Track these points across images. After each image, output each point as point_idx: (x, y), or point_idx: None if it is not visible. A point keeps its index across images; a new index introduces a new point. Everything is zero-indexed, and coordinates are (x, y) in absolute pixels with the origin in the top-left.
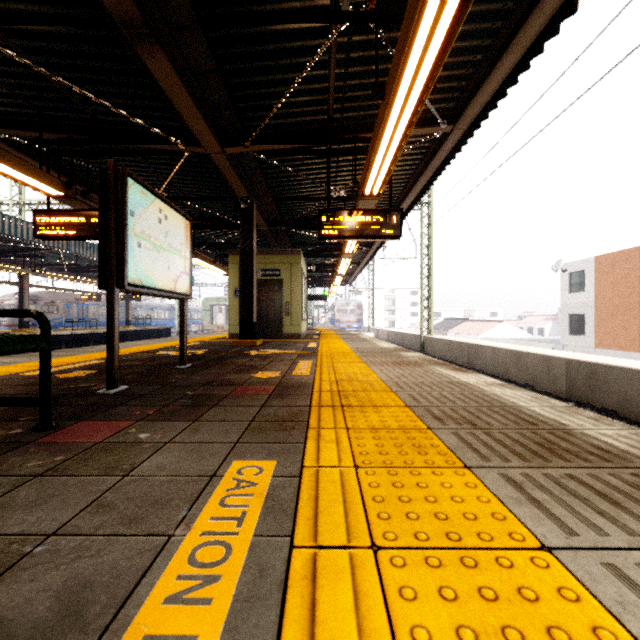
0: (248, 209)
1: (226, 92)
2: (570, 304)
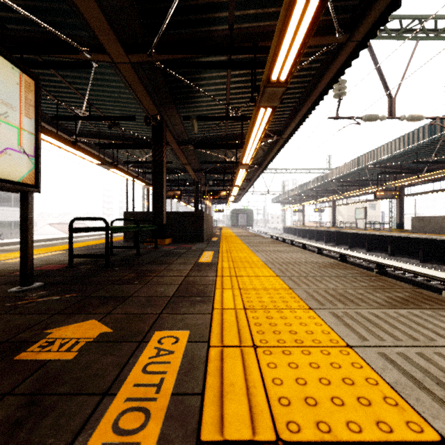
0: None
1: None
2: None
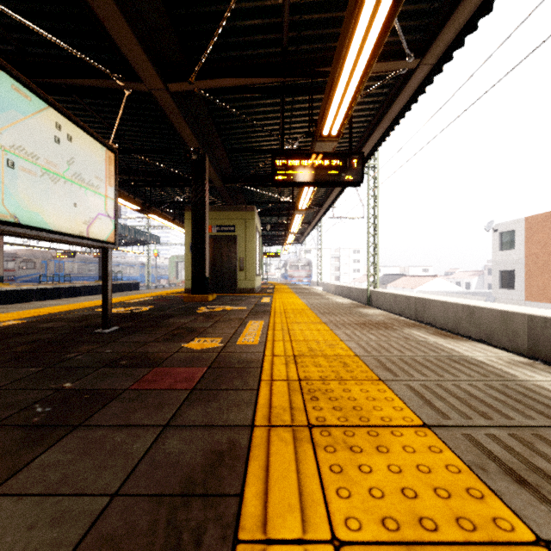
0: (200, 161)
1: (163, 7)
2: (501, 261)
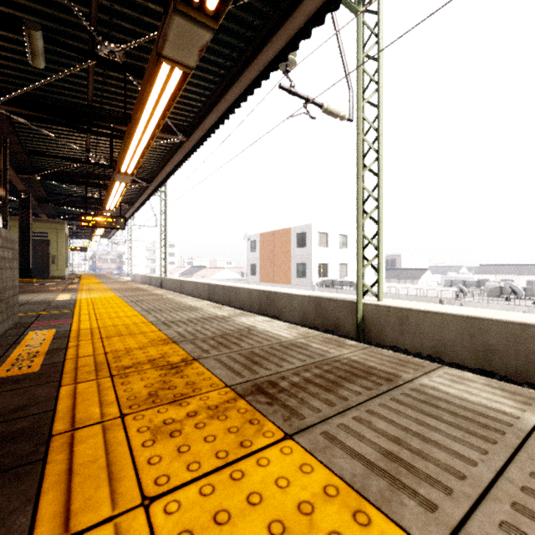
0: (26, 197)
1: (26, 157)
2: (251, 258)
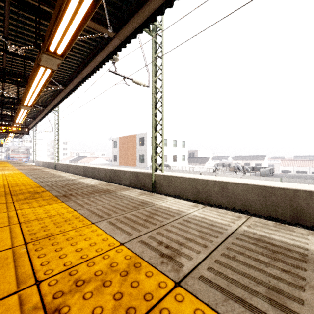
0: None
1: None
2: (114, 151)
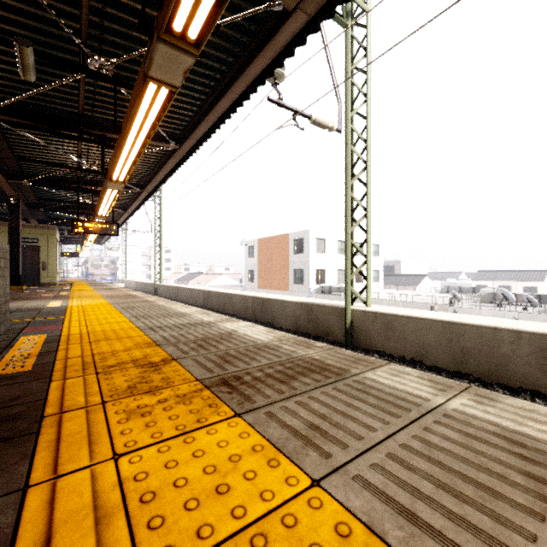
0: (15, 202)
1: (16, 162)
2: (249, 264)
